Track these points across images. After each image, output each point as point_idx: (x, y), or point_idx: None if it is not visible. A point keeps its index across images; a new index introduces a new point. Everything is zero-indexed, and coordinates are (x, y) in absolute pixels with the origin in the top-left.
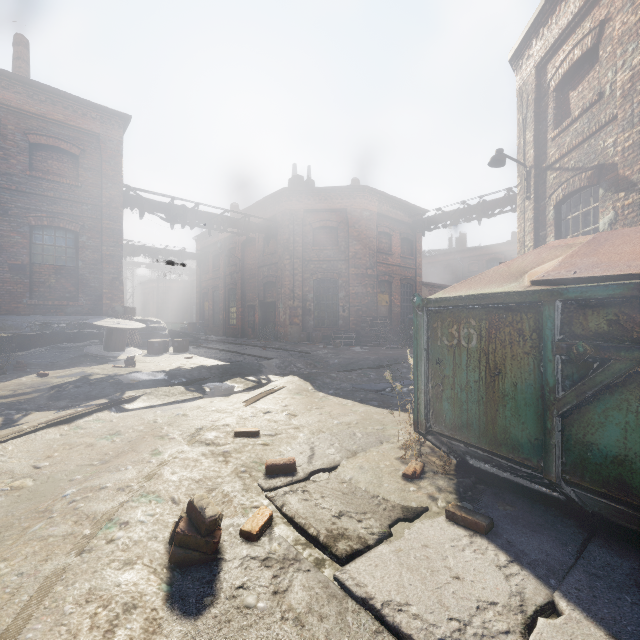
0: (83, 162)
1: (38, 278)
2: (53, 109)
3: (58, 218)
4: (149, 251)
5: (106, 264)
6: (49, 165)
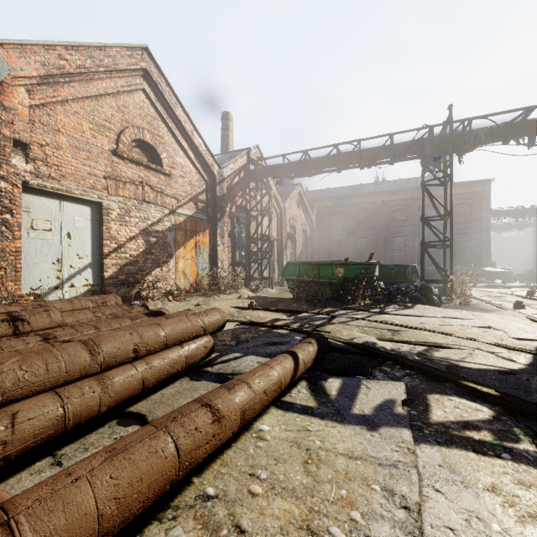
0: (473, 205)
1: (456, 253)
2: (462, 189)
3: (464, 230)
4: (496, 227)
5: (483, 245)
6: (460, 210)
